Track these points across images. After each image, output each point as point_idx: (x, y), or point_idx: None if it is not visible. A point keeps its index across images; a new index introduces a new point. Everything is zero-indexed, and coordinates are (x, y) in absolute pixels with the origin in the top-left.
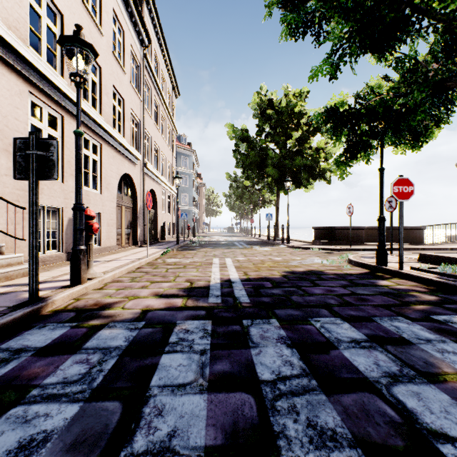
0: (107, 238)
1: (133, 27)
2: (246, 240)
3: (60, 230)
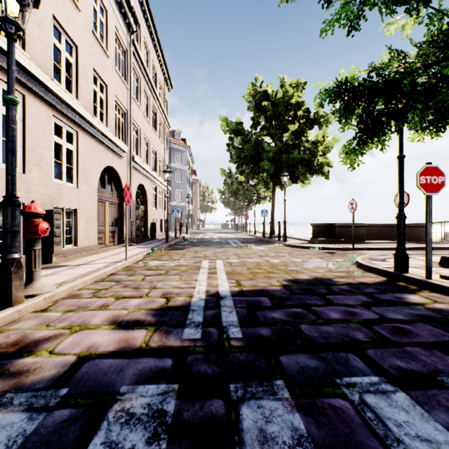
0: (85, 237)
1: (118, 9)
2: (241, 237)
3: (21, 230)
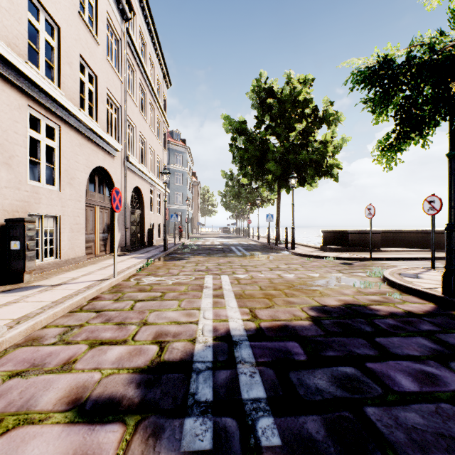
0: (70, 248)
1: None
2: (244, 243)
3: None
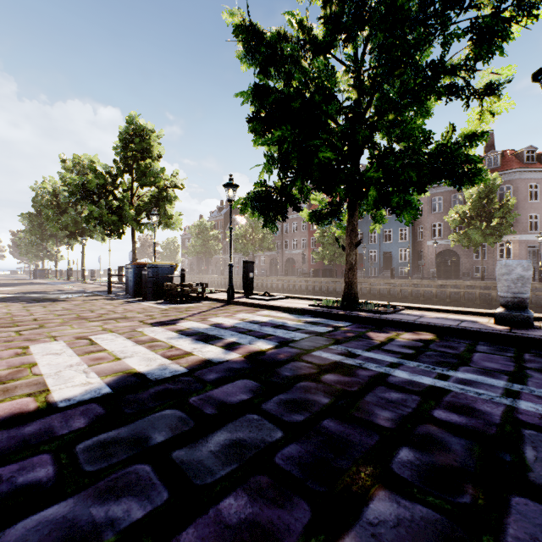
0: None
1: None
2: None
3: None
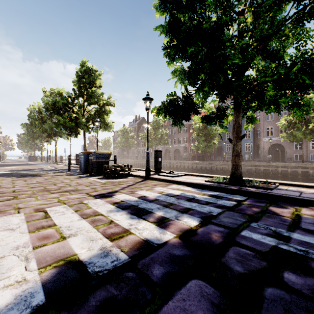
0: None
1: None
2: None
3: None
